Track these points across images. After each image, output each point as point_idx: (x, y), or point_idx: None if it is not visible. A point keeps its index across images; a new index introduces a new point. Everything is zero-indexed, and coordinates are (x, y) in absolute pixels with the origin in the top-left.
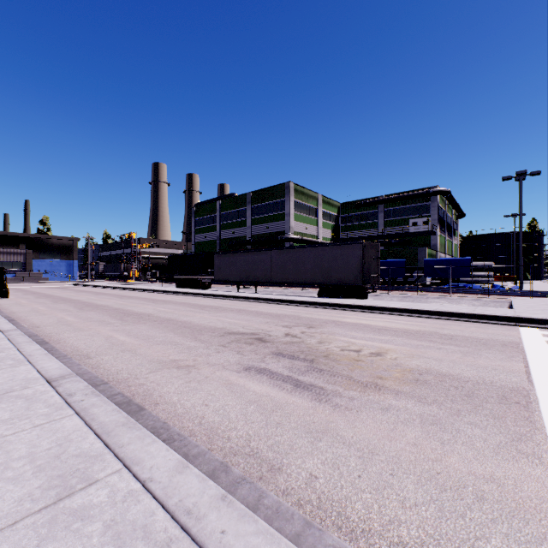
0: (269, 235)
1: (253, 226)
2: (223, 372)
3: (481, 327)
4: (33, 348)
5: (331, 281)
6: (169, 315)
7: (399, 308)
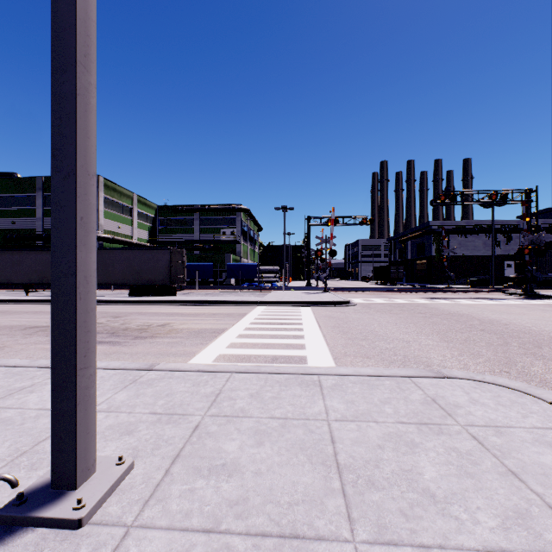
0: None
1: (46, 218)
2: (37, 345)
3: (238, 308)
4: None
5: (142, 281)
6: None
7: (194, 300)
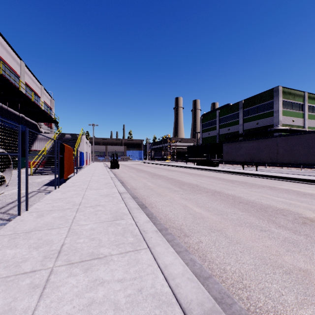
0: (258, 128)
1: (244, 124)
2: None
3: None
4: (143, 218)
5: None
6: (212, 187)
7: None
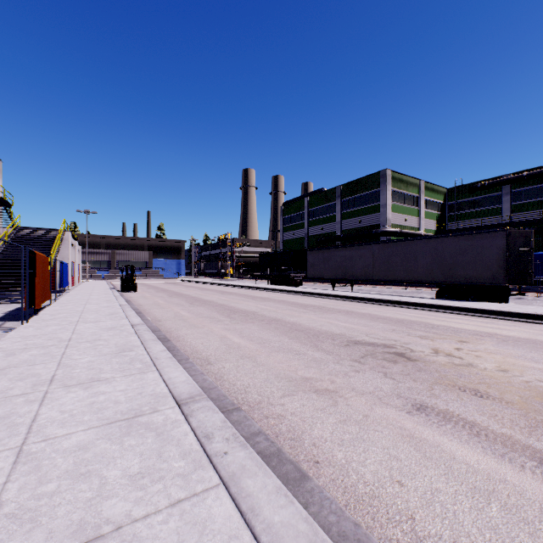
0: (361, 229)
1: (343, 221)
2: (384, 408)
3: None
4: (158, 348)
5: (456, 279)
6: (274, 314)
7: None
